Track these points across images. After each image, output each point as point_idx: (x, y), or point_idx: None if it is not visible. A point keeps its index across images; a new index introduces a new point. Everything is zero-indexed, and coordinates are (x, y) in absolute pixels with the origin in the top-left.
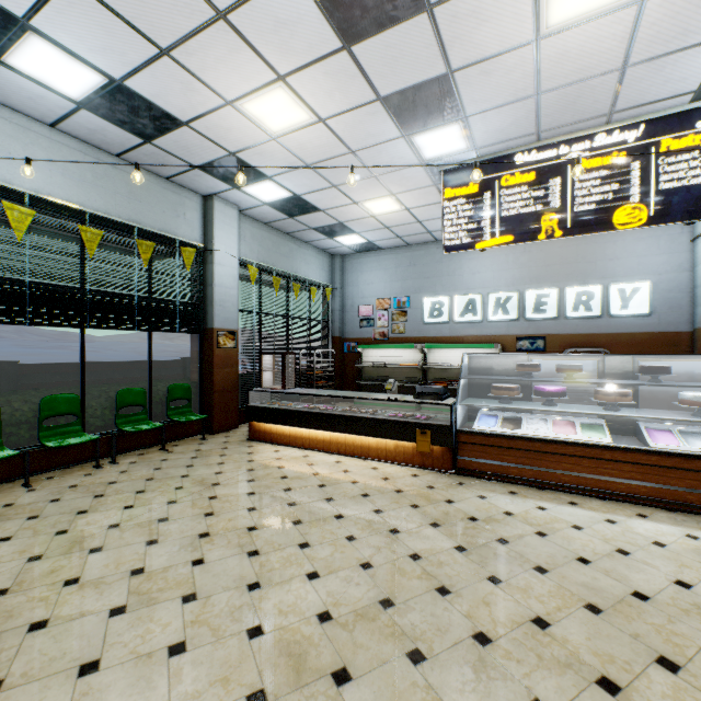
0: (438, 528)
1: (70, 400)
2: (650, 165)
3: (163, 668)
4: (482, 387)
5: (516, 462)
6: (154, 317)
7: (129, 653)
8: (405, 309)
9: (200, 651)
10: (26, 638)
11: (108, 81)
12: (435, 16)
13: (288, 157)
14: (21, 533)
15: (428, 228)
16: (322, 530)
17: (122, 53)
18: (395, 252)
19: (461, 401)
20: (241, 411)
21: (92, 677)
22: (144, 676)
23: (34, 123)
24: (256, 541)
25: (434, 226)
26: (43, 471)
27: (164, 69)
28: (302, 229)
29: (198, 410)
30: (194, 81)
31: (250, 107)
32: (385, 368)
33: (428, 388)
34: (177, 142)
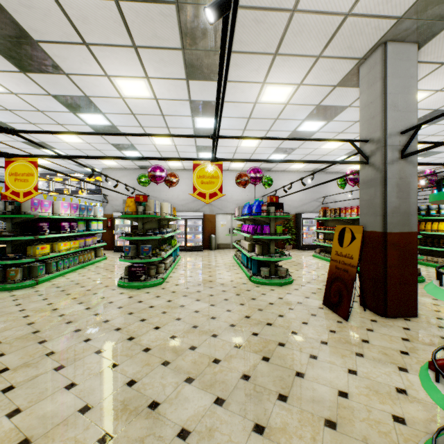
0: None
1: None
2: (85, 183)
3: None
4: None
5: None
6: None
7: None
8: None
9: None
10: None
11: None
12: None
13: None
14: None
15: None
16: None
17: None
18: None
19: None
20: None
21: None
22: None
23: None
24: None
25: None
26: None
27: None
28: None
29: None
30: None
31: None
32: None
33: None
34: None
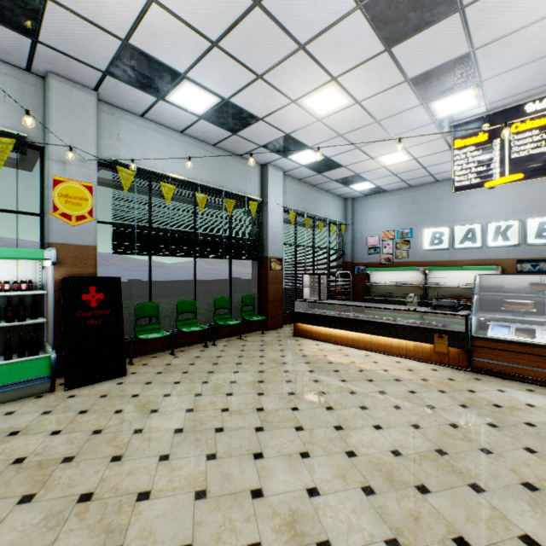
0: (467, 409)
1: (191, 303)
2: None
3: (301, 463)
4: (492, 302)
5: (531, 366)
6: (234, 249)
7: (277, 452)
8: (408, 239)
9: (320, 458)
10: (216, 435)
11: (221, 100)
12: (465, 13)
13: (327, 131)
14: (183, 380)
15: (431, 172)
16: (373, 400)
17: (233, 82)
18: (399, 193)
19: (474, 313)
20: (283, 315)
21: (262, 460)
22: (291, 465)
23: (172, 132)
24: (328, 401)
25: (436, 169)
26: (177, 347)
27: (256, 87)
28: (326, 181)
29: (257, 313)
30: (273, 91)
31: (307, 102)
32: (389, 286)
33: (444, 301)
34: (253, 132)
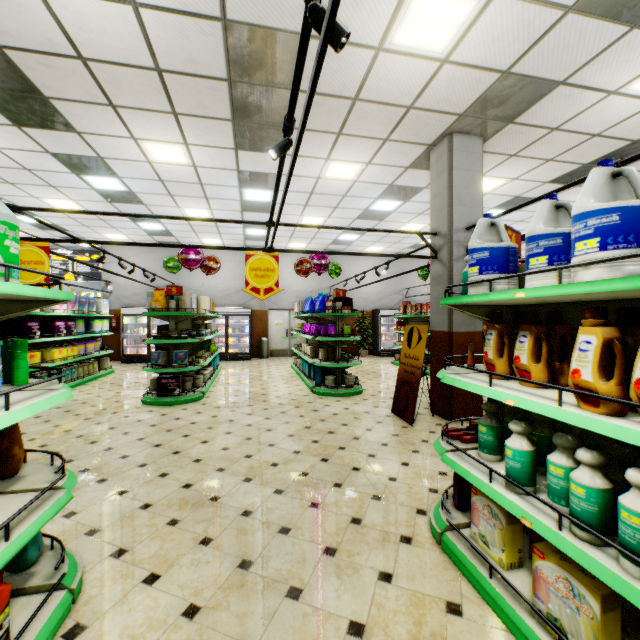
0: None
1: None
2: (75, 263)
3: None
4: None
5: None
6: None
7: None
8: None
9: None
10: None
11: None
12: None
13: None
14: None
15: None
16: None
17: None
18: None
19: None
20: None
21: None
22: None
23: None
24: None
25: None
26: None
27: None
28: None
29: None
30: None
31: None
32: None
33: None
34: None
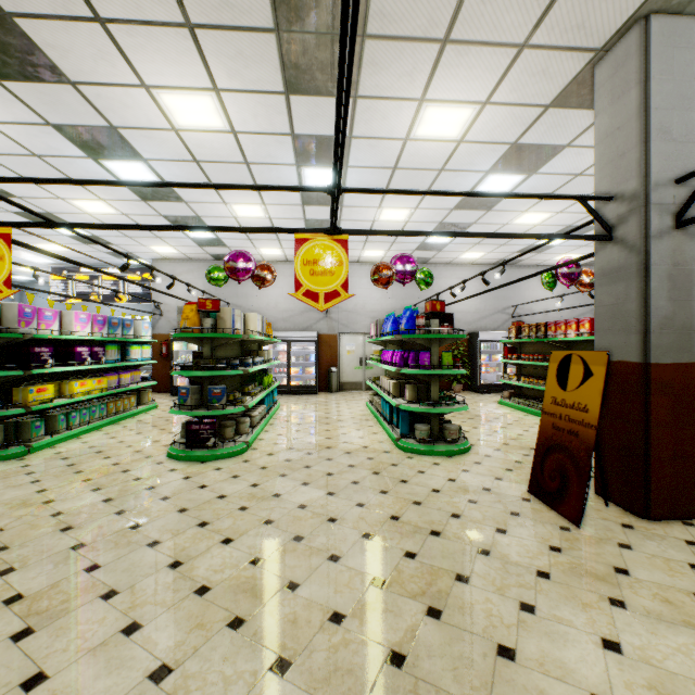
0: None
1: None
2: (126, 283)
3: None
4: None
5: None
6: None
7: None
8: None
9: None
10: None
11: None
12: None
13: None
14: None
15: None
16: None
17: None
18: None
19: None
20: None
21: None
22: None
23: None
24: None
25: None
26: None
27: None
28: None
29: None
30: None
31: None
32: None
33: None
34: None
